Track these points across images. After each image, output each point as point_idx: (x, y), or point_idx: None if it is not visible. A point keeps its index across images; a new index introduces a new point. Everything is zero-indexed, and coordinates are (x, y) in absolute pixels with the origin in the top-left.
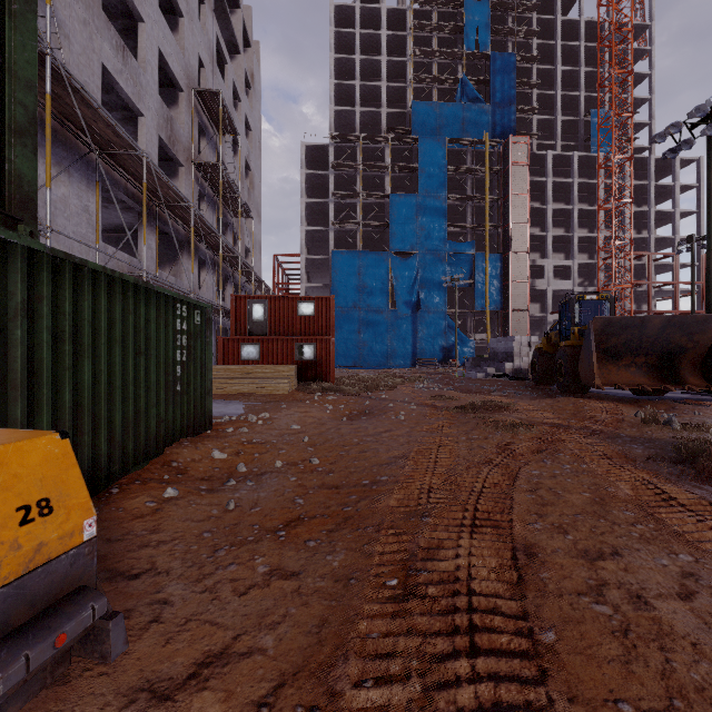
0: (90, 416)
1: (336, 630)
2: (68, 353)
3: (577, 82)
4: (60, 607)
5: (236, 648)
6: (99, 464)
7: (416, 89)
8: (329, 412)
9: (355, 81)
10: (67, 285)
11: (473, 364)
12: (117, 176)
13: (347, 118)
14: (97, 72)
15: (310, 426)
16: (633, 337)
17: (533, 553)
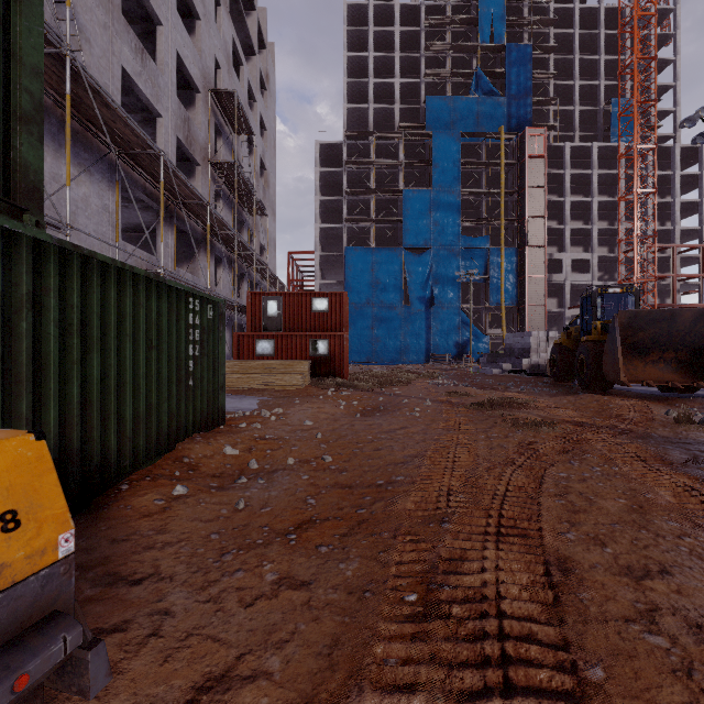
0: (99, 411)
1: (349, 653)
2: (76, 346)
3: (597, 71)
4: (25, 640)
5: (239, 670)
6: (109, 460)
7: (430, 84)
8: (343, 407)
9: (368, 79)
10: (75, 277)
11: (488, 360)
12: (136, 176)
13: (361, 115)
14: (117, 75)
15: (324, 422)
16: (662, 331)
17: (568, 568)
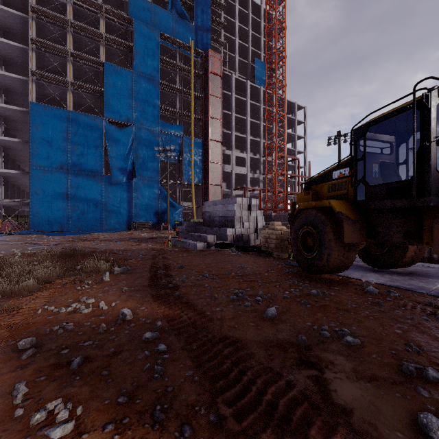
0: None
1: None
2: None
3: (246, 40)
4: None
5: None
6: None
7: None
8: None
9: None
10: None
11: (187, 229)
12: None
13: None
14: None
15: None
16: None
17: None
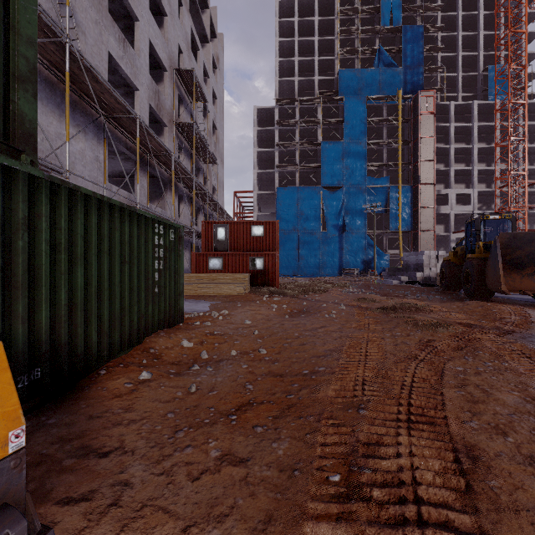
0: (83, 312)
1: (281, 530)
2: (63, 260)
3: (476, 44)
4: None
5: None
6: (90, 350)
7: (342, 60)
8: (275, 310)
9: (294, 58)
10: (63, 206)
11: (389, 273)
12: (119, 134)
13: (288, 86)
14: (105, 58)
15: (260, 321)
16: None
17: (476, 456)
